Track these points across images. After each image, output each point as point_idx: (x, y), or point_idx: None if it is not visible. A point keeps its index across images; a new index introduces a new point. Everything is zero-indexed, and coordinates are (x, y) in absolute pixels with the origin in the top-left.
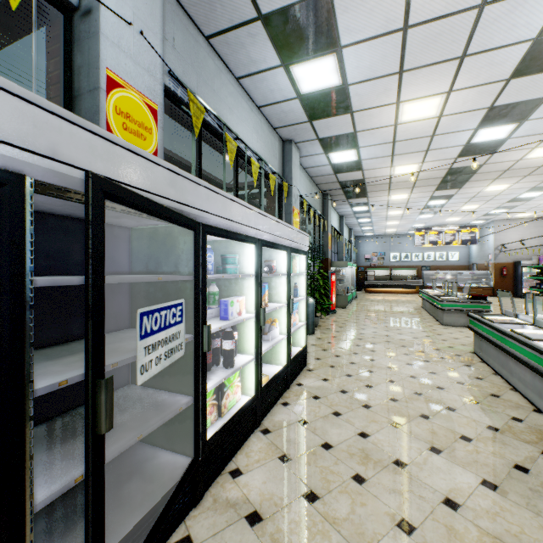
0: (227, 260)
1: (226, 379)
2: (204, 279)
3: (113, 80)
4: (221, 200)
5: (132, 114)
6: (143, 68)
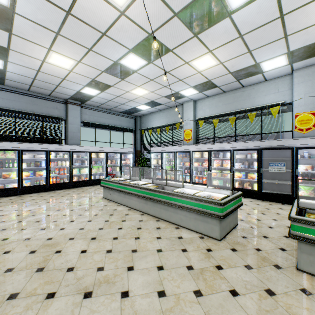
0: None
1: None
2: (296, 159)
3: (296, 115)
4: (304, 140)
5: (303, 119)
6: (308, 105)
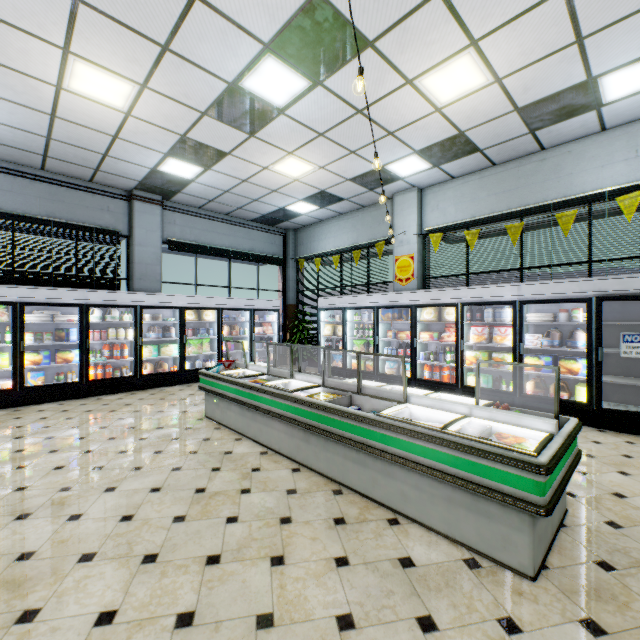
0: None
1: None
2: None
3: None
4: None
5: None
6: None
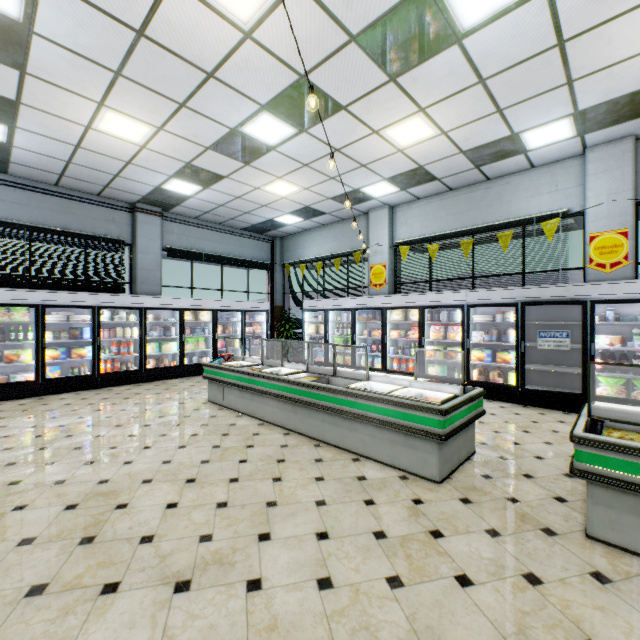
0: (639, 314)
1: (638, 383)
2: (591, 324)
3: (592, 236)
4: (607, 286)
5: (606, 245)
6: (615, 216)
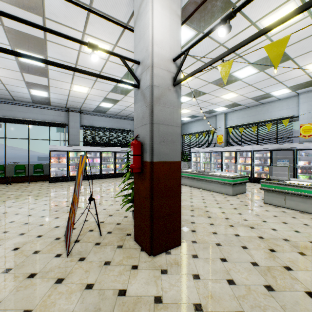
0: None
1: None
2: (296, 157)
3: (301, 125)
4: (301, 144)
5: (306, 128)
6: (309, 118)
